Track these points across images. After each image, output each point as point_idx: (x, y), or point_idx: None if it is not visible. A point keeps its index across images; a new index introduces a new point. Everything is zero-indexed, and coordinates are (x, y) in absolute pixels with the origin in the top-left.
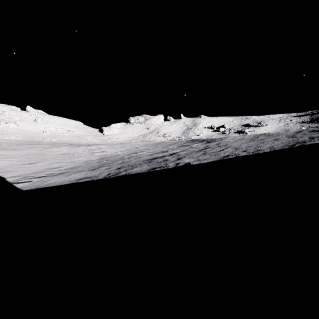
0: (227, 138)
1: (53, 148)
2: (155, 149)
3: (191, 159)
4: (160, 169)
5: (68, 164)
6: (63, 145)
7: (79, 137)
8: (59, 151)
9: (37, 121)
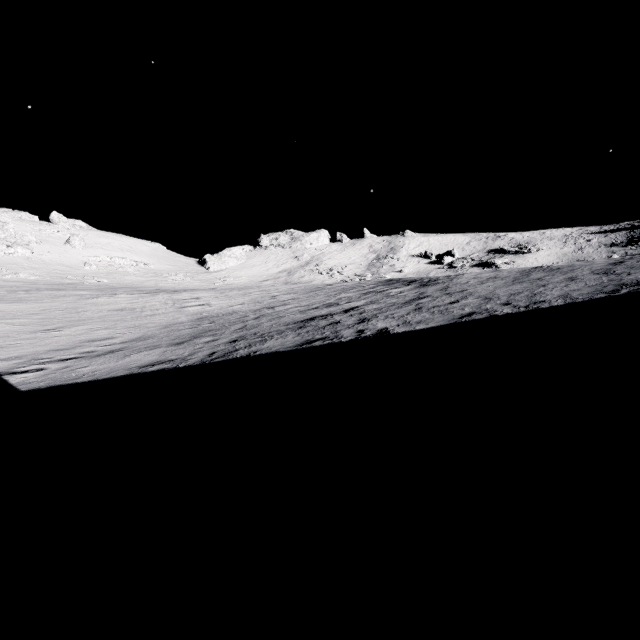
0: (462, 276)
1: (101, 297)
2: (313, 299)
3: (389, 321)
4: (324, 344)
5: (129, 331)
6: (122, 291)
7: (158, 275)
8: (112, 303)
9: (72, 243)
